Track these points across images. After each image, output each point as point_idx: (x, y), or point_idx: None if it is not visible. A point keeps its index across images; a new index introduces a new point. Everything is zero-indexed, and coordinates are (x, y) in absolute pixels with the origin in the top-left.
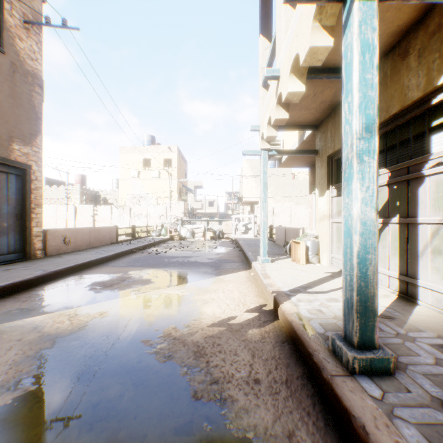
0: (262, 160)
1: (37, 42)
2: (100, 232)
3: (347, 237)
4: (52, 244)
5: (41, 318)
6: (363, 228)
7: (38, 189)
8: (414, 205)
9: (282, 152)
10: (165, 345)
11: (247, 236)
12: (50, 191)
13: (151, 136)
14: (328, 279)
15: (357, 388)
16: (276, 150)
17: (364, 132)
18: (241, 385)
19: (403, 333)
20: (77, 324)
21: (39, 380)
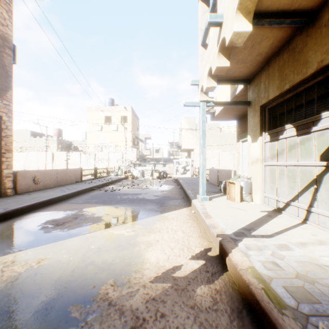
0: (201, 110)
1: (7, 11)
2: (66, 173)
3: None
4: (22, 184)
5: None
6: None
7: (8, 136)
8: None
9: (219, 103)
10: (96, 316)
11: (185, 176)
12: (35, 141)
13: (111, 99)
14: (267, 220)
15: None
16: (213, 102)
17: None
18: None
19: None
20: (8, 276)
21: None
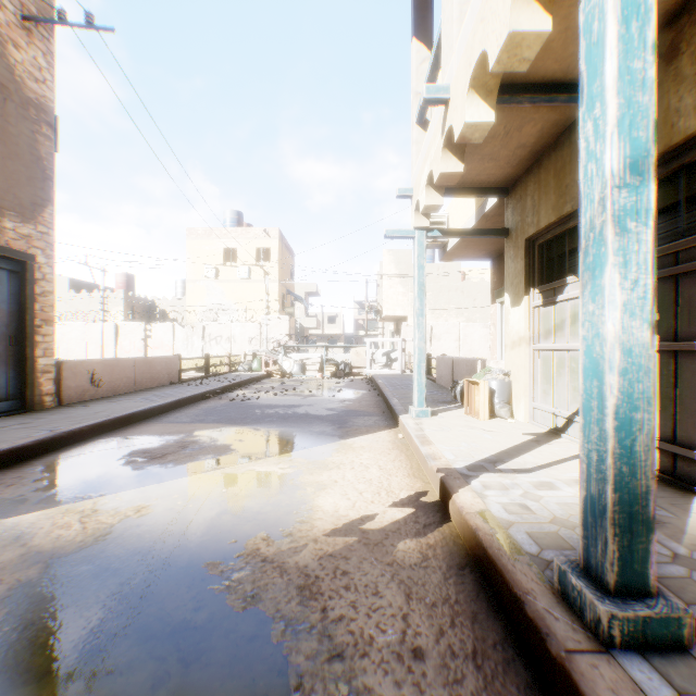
0: (417, 246)
1: (44, 52)
2: (151, 366)
3: (592, 378)
4: (72, 385)
5: (33, 518)
6: (626, 360)
7: (47, 294)
8: (688, 319)
9: (450, 233)
10: (246, 574)
11: (390, 371)
12: (77, 300)
13: (236, 213)
14: (531, 447)
15: (624, 684)
16: (440, 230)
17: (627, 174)
18: (389, 663)
19: (686, 555)
20: (94, 529)
21: (3, 650)
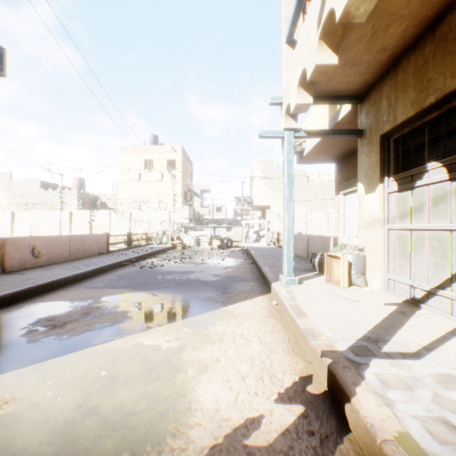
0: (286, 144)
1: None
2: (84, 241)
3: None
4: (15, 257)
5: None
6: None
7: None
8: None
9: (314, 133)
10: None
11: (259, 244)
12: (46, 195)
13: (153, 135)
14: (400, 320)
15: None
16: (305, 130)
17: None
18: None
19: None
20: None
21: None
